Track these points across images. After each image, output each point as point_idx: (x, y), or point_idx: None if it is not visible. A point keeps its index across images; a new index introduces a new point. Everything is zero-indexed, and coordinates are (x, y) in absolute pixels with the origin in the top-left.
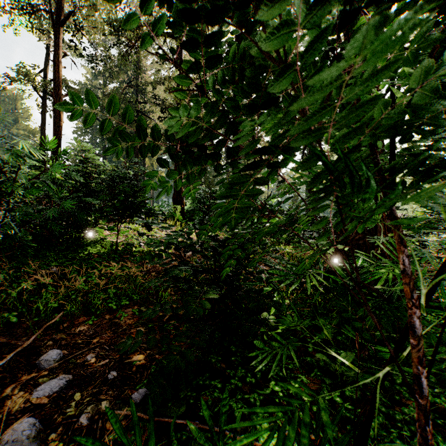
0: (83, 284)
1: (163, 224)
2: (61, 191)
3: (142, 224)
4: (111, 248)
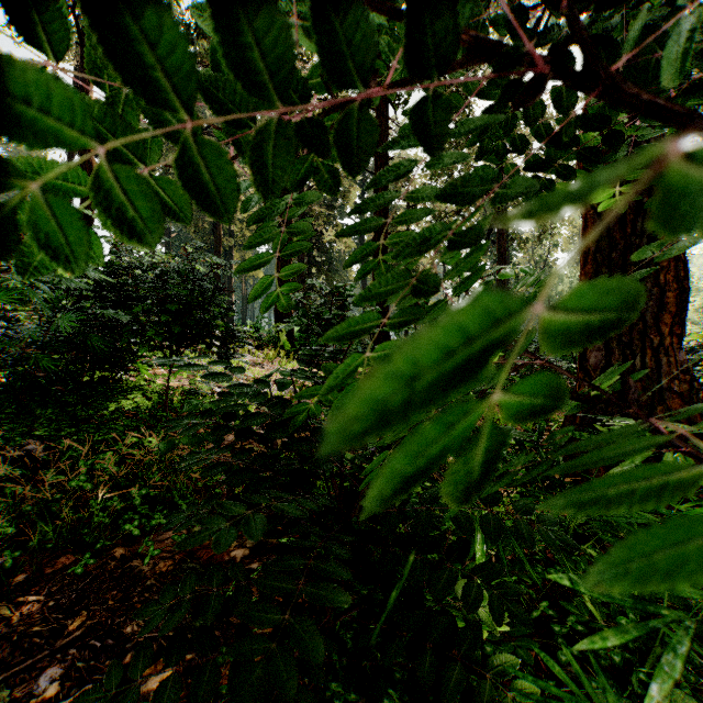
0: (83, 479)
1: (258, 355)
2: (57, 297)
3: (215, 357)
4: (160, 399)
